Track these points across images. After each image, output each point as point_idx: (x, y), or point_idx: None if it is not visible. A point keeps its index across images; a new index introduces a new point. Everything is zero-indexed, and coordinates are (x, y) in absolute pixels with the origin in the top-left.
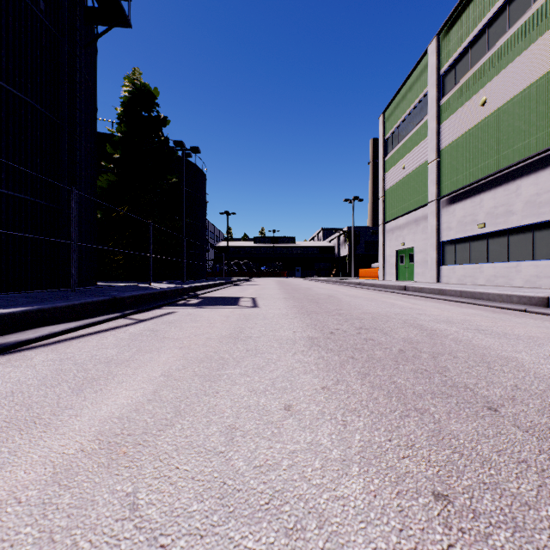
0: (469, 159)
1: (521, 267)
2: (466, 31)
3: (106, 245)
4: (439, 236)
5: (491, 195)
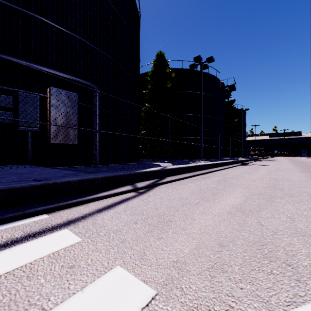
0: None
1: None
2: None
3: None
4: None
5: None
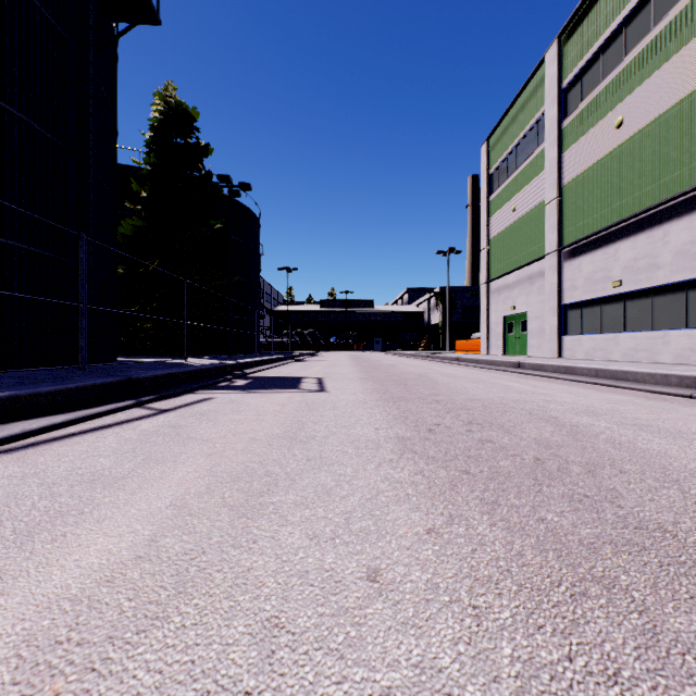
0: (600, 197)
1: (669, 338)
2: (596, 31)
3: (131, 309)
4: (560, 298)
5: (630, 244)
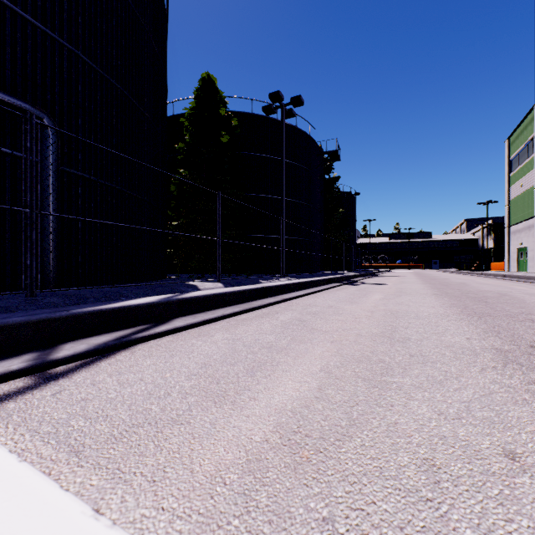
0: None
1: None
2: None
3: None
4: None
5: None
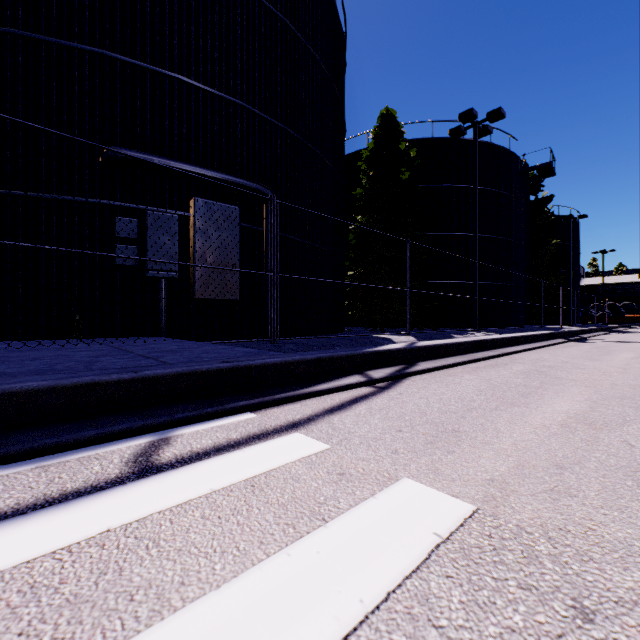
0: None
1: None
2: None
3: None
4: None
5: None
